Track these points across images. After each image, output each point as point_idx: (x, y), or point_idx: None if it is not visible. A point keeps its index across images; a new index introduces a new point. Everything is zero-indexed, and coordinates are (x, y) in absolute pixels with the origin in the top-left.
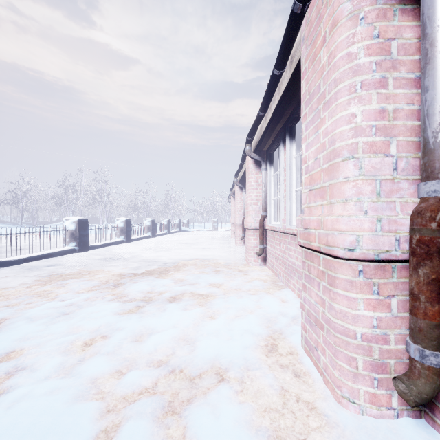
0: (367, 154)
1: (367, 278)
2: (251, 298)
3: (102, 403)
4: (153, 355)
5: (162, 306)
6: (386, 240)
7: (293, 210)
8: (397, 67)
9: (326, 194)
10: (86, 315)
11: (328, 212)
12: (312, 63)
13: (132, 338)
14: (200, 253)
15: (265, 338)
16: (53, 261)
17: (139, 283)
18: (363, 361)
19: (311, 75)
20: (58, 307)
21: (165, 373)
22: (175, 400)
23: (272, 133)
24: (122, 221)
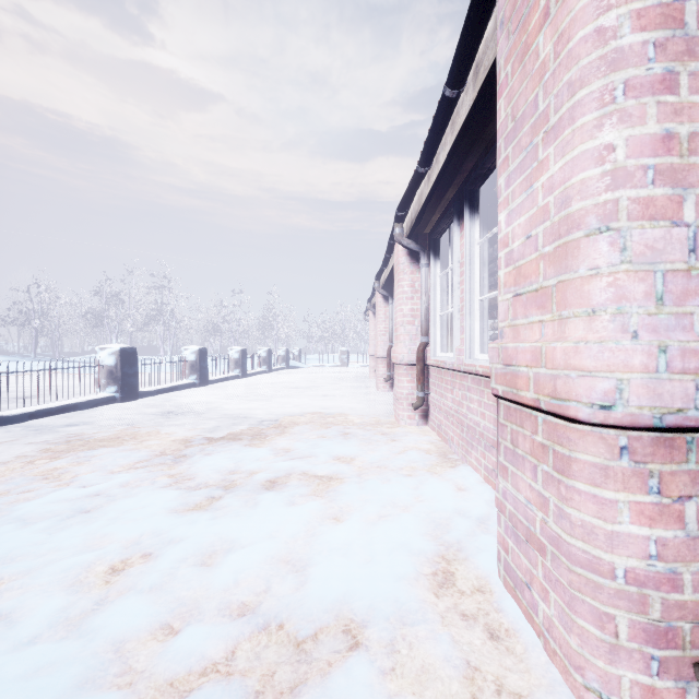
0: (637, 221)
1: (637, 463)
2: (406, 484)
3: (129, 697)
4: (231, 592)
5: (252, 497)
6: (678, 390)
7: (476, 333)
8: (696, 52)
9: (551, 302)
10: (120, 514)
11: (556, 334)
12: (520, 63)
13: (195, 559)
14: (319, 403)
15: (431, 560)
16: (78, 417)
17: (216, 456)
18: (629, 622)
19: (517, 86)
20: (73, 499)
21: (250, 631)
22: (267, 689)
23: (439, 203)
24: (193, 351)
